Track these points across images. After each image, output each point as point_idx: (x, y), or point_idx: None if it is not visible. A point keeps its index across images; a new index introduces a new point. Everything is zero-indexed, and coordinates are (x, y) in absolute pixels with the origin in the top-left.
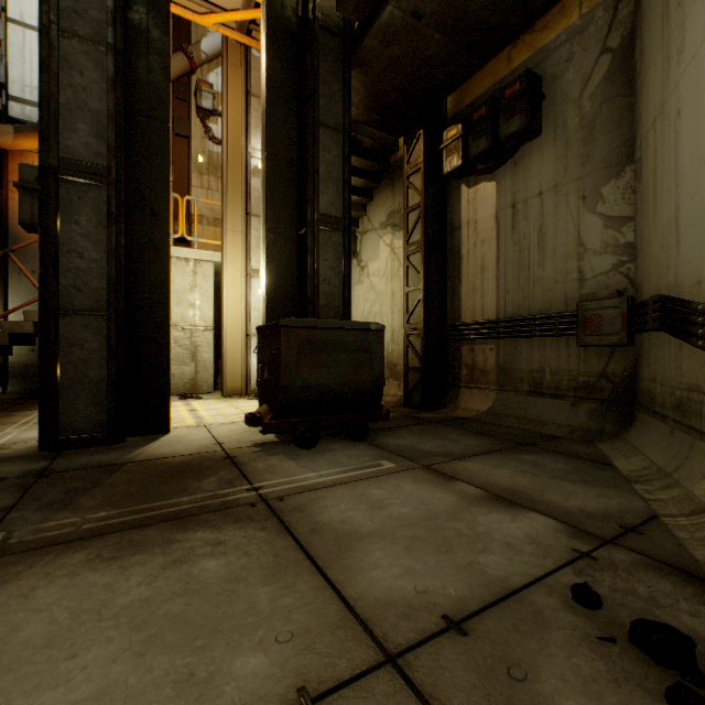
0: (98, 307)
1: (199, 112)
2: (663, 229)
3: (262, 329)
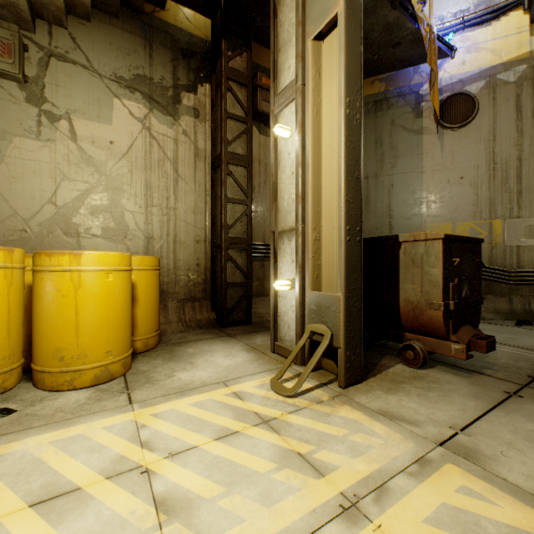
0: None
1: None
2: (377, 222)
3: (455, 240)
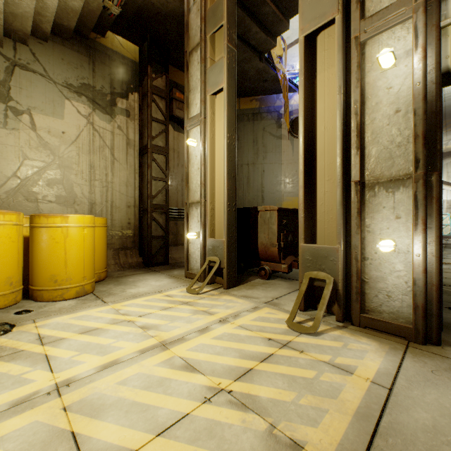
0: None
1: None
2: (255, 195)
3: (284, 211)
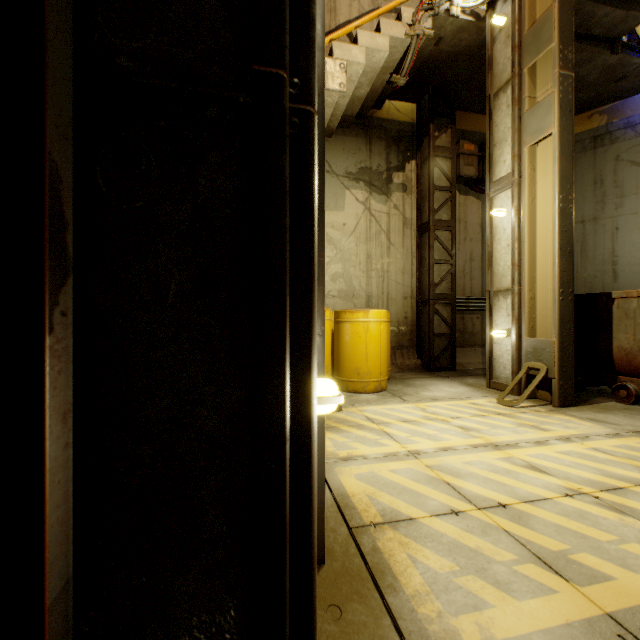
0: None
1: None
2: (596, 270)
3: None
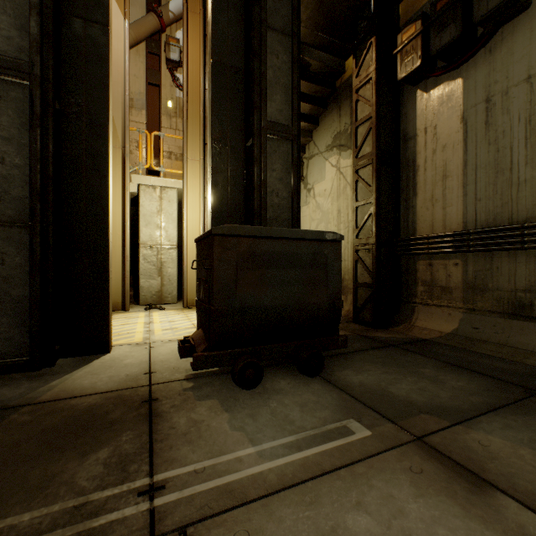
0: (21, 218)
1: (168, 64)
2: None
3: (199, 241)
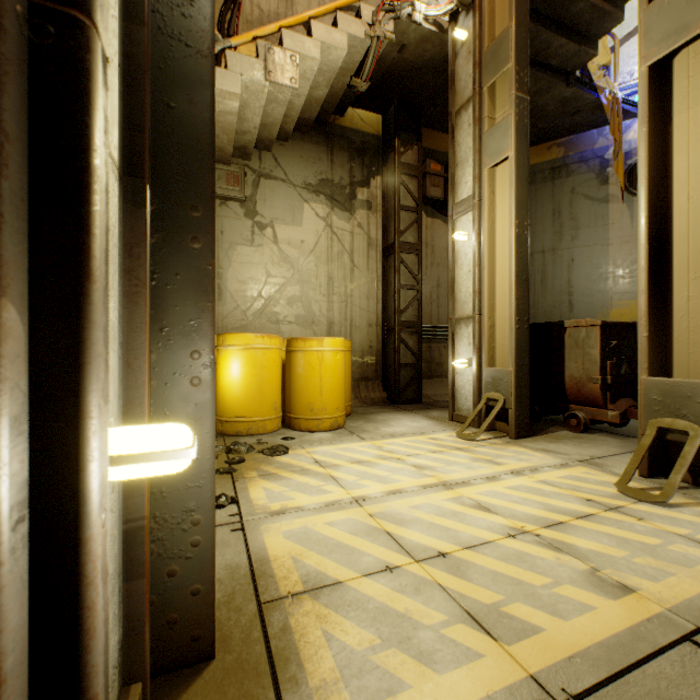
0: None
1: None
2: (555, 300)
3: (613, 326)
